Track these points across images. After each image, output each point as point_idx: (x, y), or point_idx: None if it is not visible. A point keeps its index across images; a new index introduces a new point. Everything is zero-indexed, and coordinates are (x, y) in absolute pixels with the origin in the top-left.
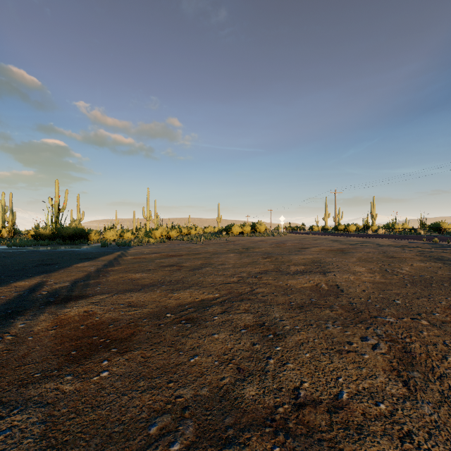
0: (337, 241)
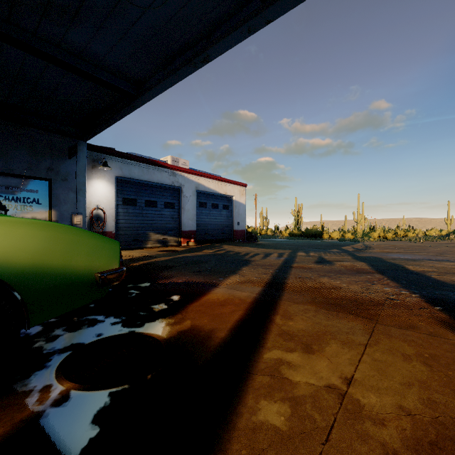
0: None
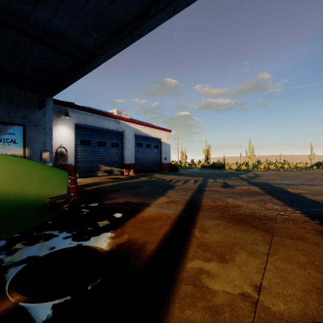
0: None
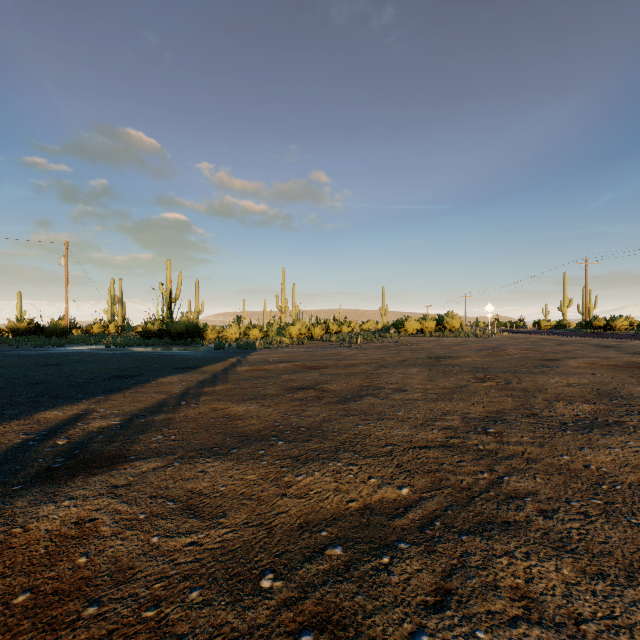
0: (609, 347)
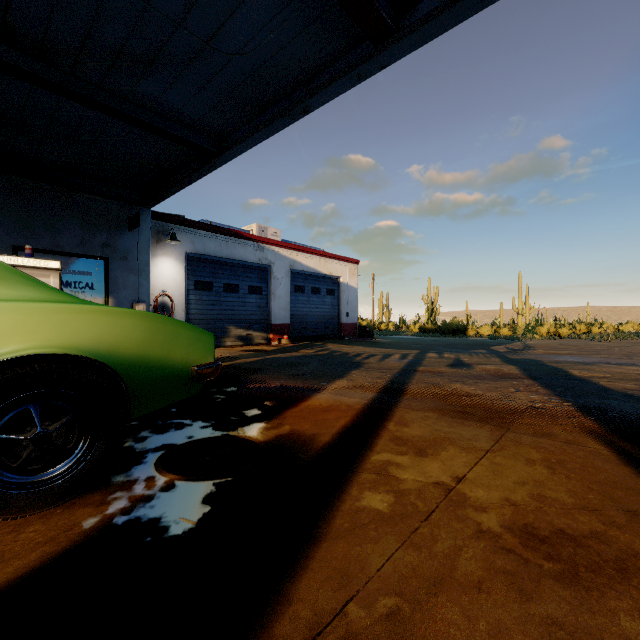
0: None
